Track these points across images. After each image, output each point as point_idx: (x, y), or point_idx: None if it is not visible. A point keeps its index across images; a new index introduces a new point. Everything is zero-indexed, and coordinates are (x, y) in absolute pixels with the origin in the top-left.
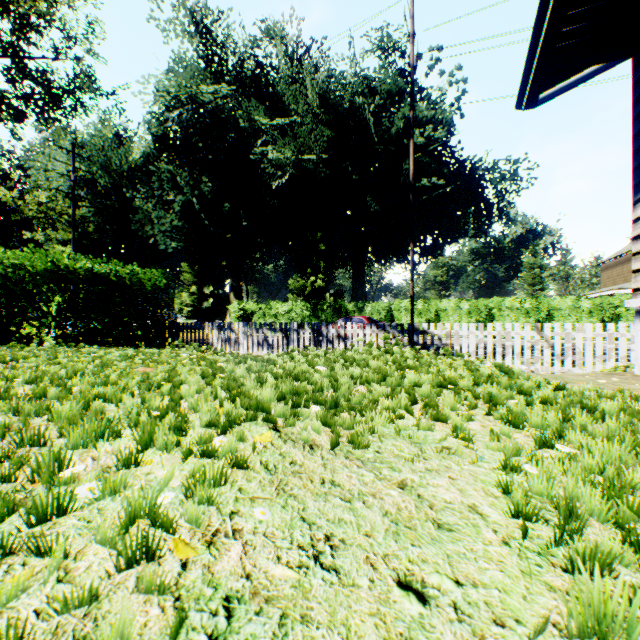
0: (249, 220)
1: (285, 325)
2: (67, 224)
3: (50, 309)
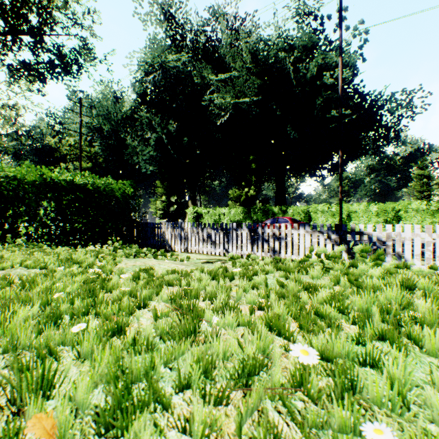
0: (201, 149)
1: (225, 225)
2: (86, 157)
3: (38, 212)
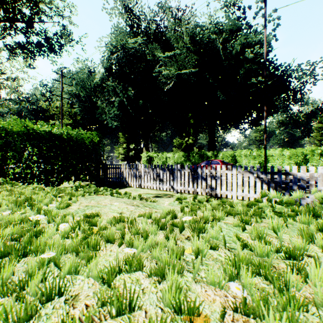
0: (152, 109)
1: (171, 166)
2: (68, 116)
3: (22, 156)
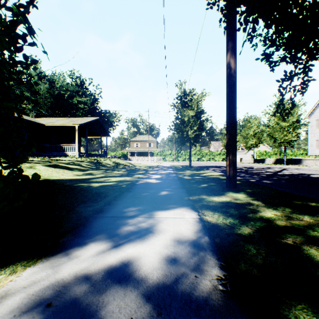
0: None
1: None
2: None
3: None
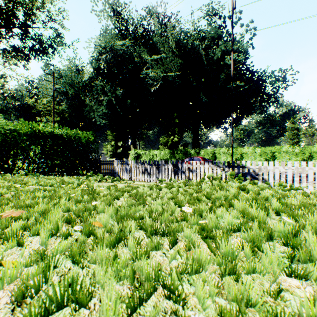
0: (140, 108)
1: (157, 162)
2: (55, 113)
3: (30, 153)
